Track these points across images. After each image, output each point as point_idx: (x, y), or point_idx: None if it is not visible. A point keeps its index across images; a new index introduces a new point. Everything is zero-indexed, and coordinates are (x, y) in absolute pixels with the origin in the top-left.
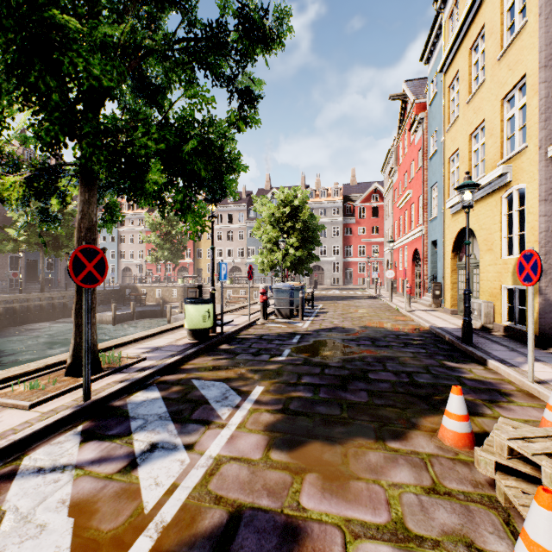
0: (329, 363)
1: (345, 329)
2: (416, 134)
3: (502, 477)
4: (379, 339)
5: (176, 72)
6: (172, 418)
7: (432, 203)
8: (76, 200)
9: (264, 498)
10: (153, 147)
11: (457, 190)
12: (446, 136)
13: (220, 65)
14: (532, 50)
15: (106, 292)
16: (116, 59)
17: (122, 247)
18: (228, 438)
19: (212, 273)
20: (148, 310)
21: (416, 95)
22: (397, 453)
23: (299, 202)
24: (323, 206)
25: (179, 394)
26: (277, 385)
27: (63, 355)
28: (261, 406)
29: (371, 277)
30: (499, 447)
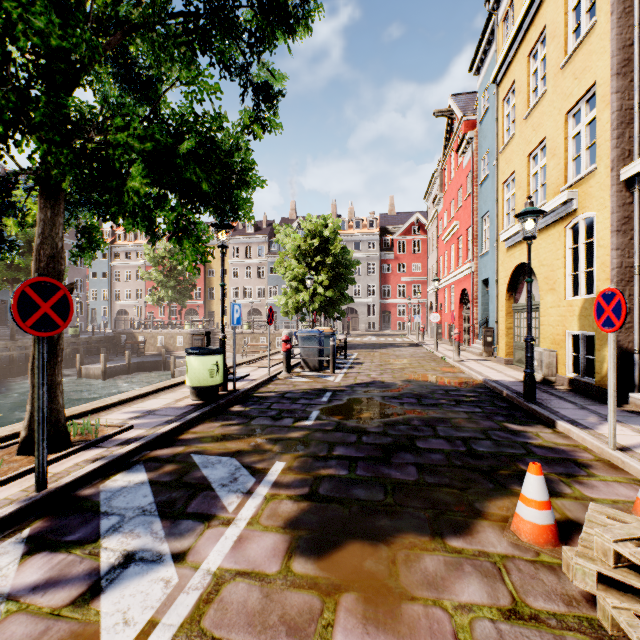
0: (368, 428)
1: (385, 384)
2: (464, 156)
3: (606, 593)
4: (425, 396)
5: (167, 47)
6: (159, 513)
7: (483, 235)
8: None
9: (282, 638)
10: (134, 146)
11: (518, 217)
12: (500, 158)
13: (229, 49)
14: (603, 55)
15: (95, 340)
16: (86, 30)
17: (116, 286)
18: (234, 541)
19: (222, 317)
20: (148, 362)
21: (464, 111)
22: (461, 555)
23: (330, 232)
24: (358, 239)
25: (173, 476)
26: (302, 460)
27: (20, 425)
28: (281, 491)
29: (412, 321)
30: (602, 551)
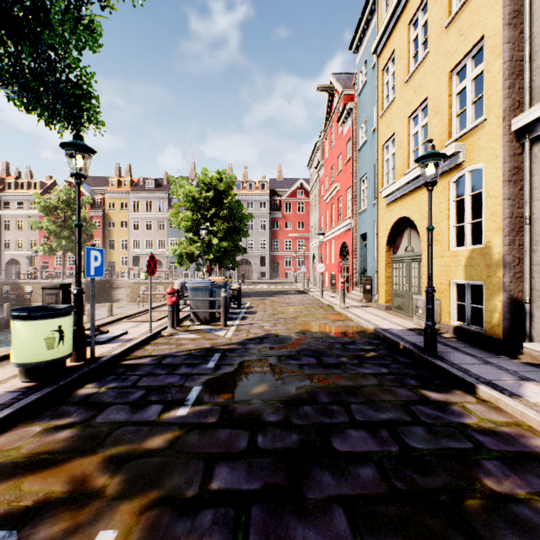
0: (264, 415)
1: (279, 338)
2: (344, 125)
3: None
4: (324, 352)
5: None
6: None
7: (361, 195)
8: None
9: None
10: None
11: (419, 161)
12: (380, 122)
13: None
14: (493, 6)
15: None
16: None
17: (5, 235)
18: None
19: (77, 266)
20: None
21: (344, 86)
22: None
23: (224, 186)
24: (251, 199)
25: None
26: (151, 519)
27: None
28: None
29: (297, 271)
30: None
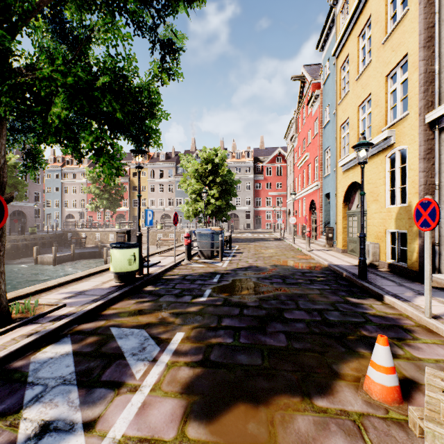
0: (247, 303)
1: (259, 268)
2: (312, 107)
3: None
4: (288, 277)
5: None
6: (77, 382)
7: (326, 163)
8: (21, 154)
9: None
10: (57, 78)
11: (354, 148)
12: (338, 108)
13: (140, 11)
14: (413, 33)
15: (49, 236)
16: None
17: (65, 197)
18: (138, 407)
19: (139, 219)
20: (87, 252)
21: (312, 76)
22: (326, 415)
23: (219, 160)
24: (238, 165)
25: (93, 347)
26: (197, 331)
27: None
28: (180, 358)
29: (276, 223)
30: None
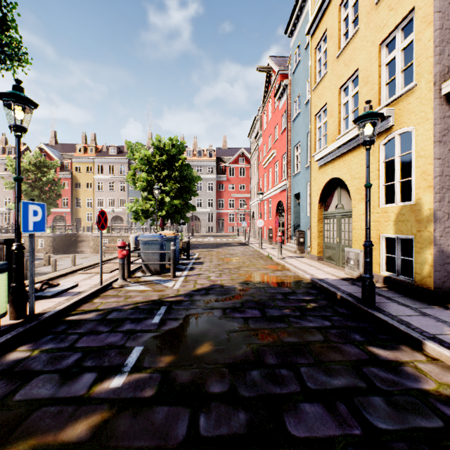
0: (208, 385)
1: (224, 289)
2: (280, 100)
3: None
4: (267, 304)
5: None
6: None
7: (295, 160)
8: None
9: None
10: None
11: (357, 121)
12: (312, 95)
13: None
14: None
15: None
16: None
17: None
18: None
19: (17, 220)
20: None
21: (280, 66)
22: None
23: (176, 151)
24: (200, 164)
25: None
26: None
27: None
28: None
29: (239, 226)
30: None
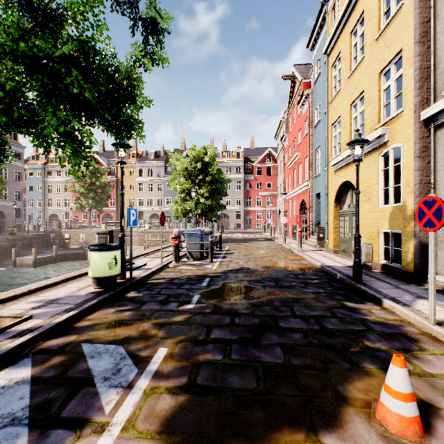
0: (239, 310)
1: (250, 270)
2: (303, 107)
3: None
4: (281, 279)
5: None
6: (29, 421)
7: (316, 162)
8: None
9: None
10: (6, 44)
11: (349, 145)
12: (329, 107)
13: None
14: (408, 28)
15: (29, 237)
16: None
17: (48, 196)
18: None
19: (121, 219)
20: (71, 253)
21: (303, 75)
22: None
23: (209, 158)
24: (229, 165)
25: (58, 370)
26: (183, 345)
27: None
28: (161, 382)
29: (266, 223)
30: None
